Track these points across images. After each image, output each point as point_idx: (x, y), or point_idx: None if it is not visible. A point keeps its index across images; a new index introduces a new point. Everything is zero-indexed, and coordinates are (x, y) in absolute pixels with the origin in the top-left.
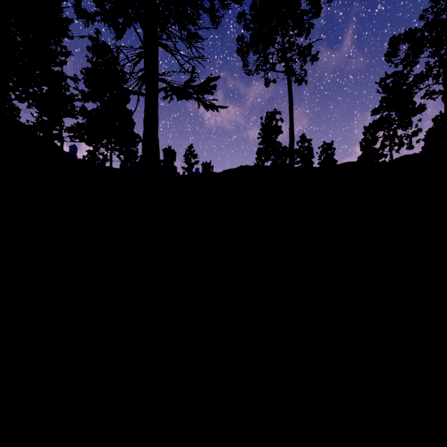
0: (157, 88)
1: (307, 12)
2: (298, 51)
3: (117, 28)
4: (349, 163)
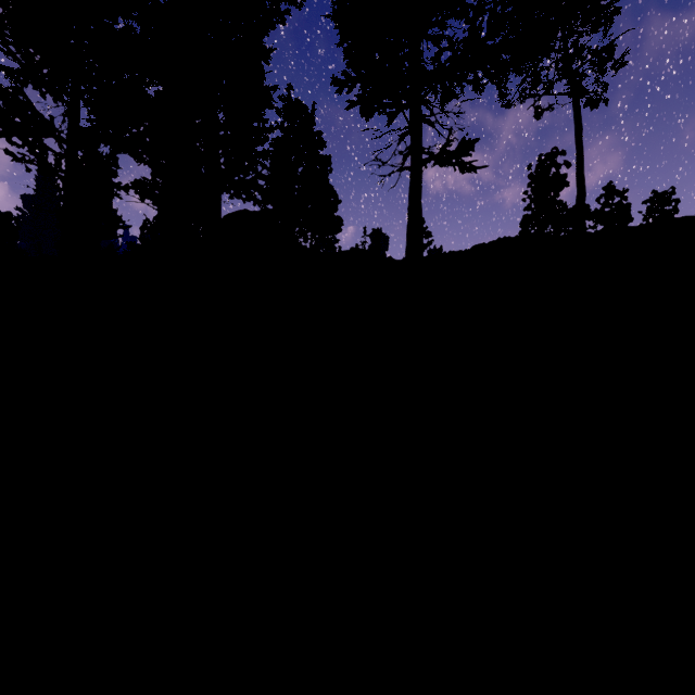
0: (421, 161)
1: None
2: (591, 58)
3: (390, 117)
4: (682, 219)
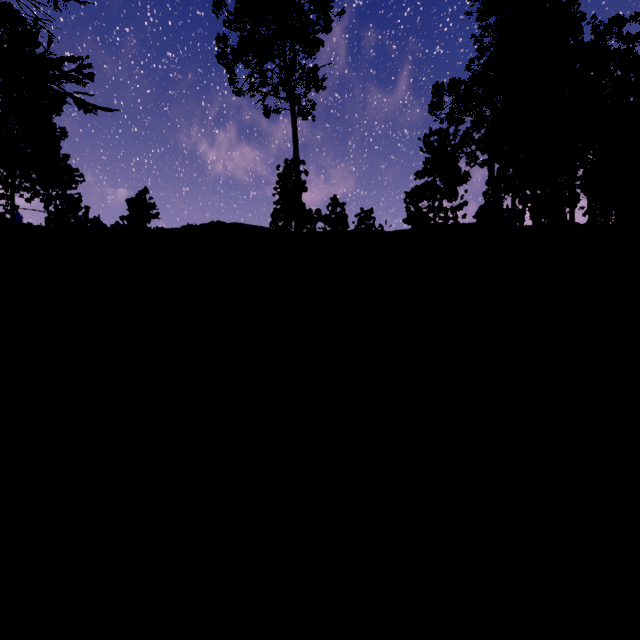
0: None
1: (314, 23)
2: (301, 73)
3: None
4: (359, 229)
